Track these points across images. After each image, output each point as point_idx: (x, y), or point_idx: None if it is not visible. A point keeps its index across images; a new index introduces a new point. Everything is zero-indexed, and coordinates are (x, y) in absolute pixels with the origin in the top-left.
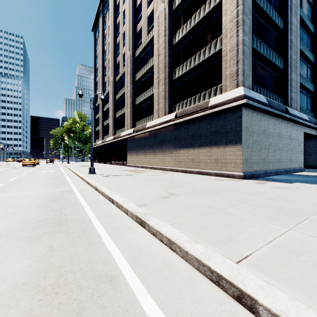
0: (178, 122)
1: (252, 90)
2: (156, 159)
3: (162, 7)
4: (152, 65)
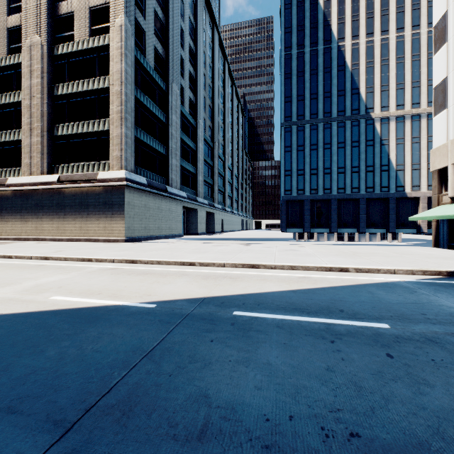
0: (63, 187)
1: (136, 172)
2: (27, 228)
3: (38, 40)
4: (18, 100)
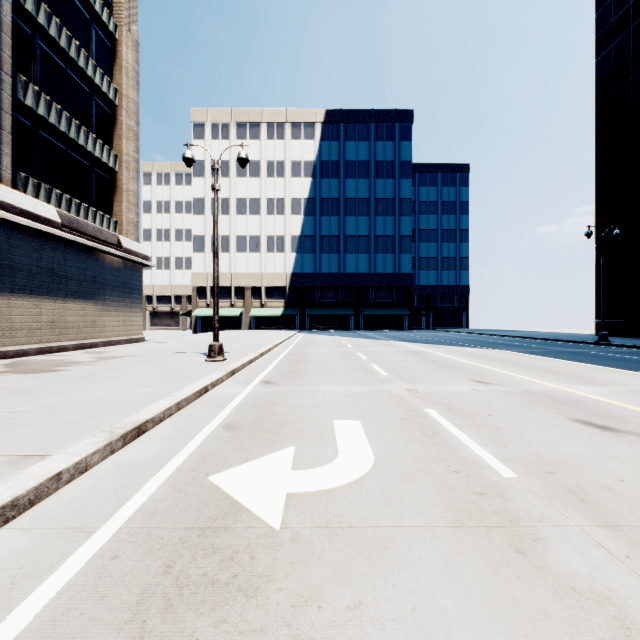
0: (82, 243)
1: None
2: None
3: None
4: None
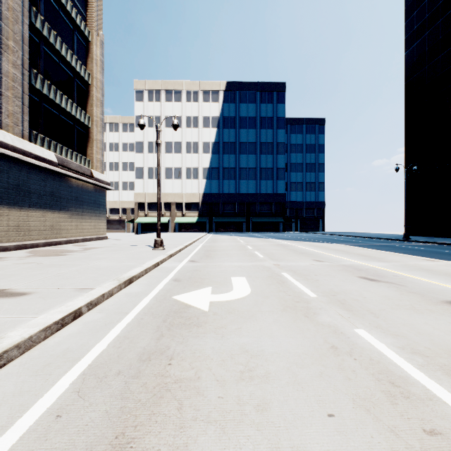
0: (70, 175)
1: None
2: None
3: None
4: None
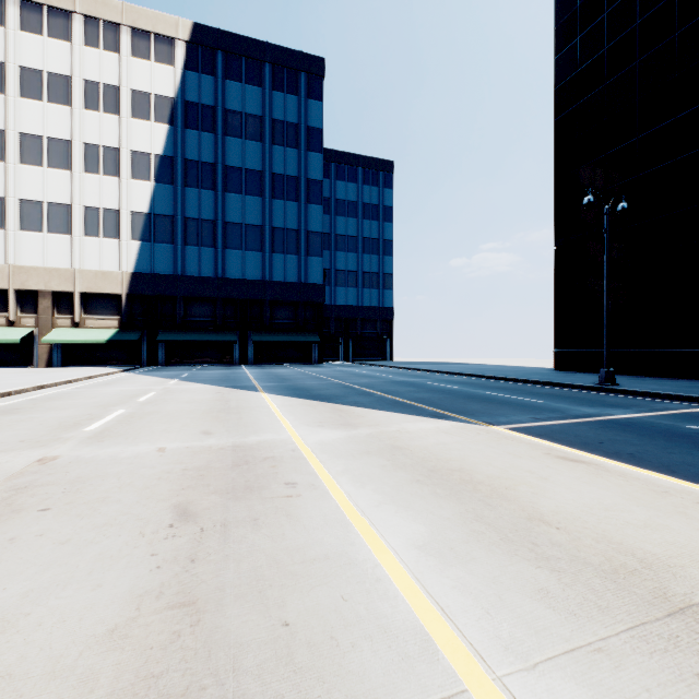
0: None
1: None
2: None
3: None
4: None
